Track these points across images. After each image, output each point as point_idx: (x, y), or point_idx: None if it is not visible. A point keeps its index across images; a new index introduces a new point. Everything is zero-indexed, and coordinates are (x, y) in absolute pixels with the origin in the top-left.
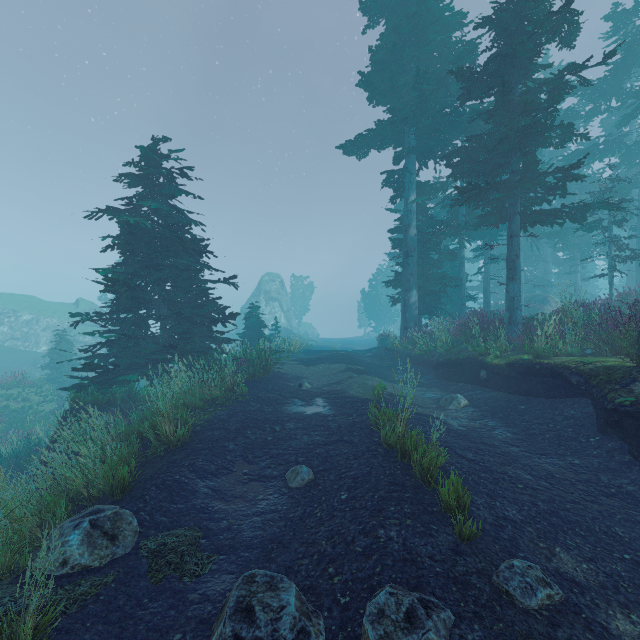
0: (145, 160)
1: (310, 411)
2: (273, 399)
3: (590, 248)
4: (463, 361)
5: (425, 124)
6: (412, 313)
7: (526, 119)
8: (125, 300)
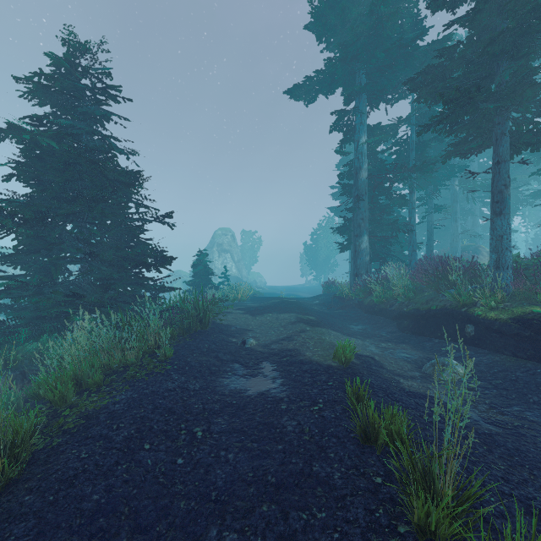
0: (59, 73)
1: (254, 388)
2: (206, 365)
3: (518, 202)
4: (437, 312)
5: (378, 59)
6: (363, 259)
7: None
8: (28, 239)
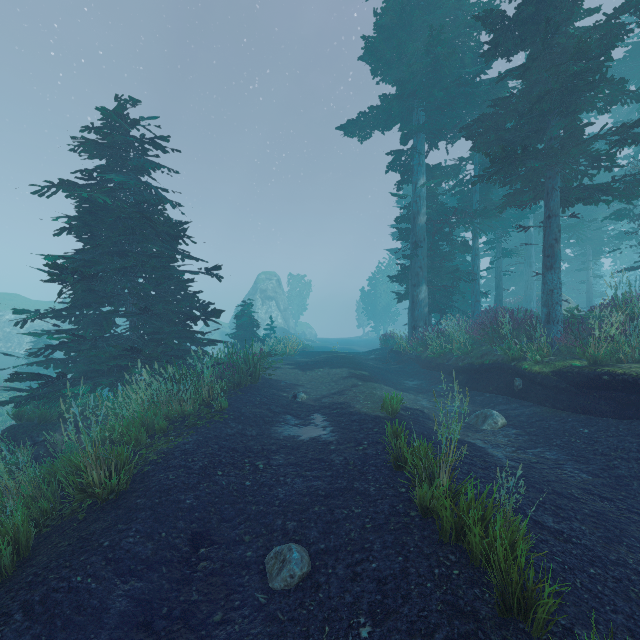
0: (109, 126)
1: (306, 434)
2: (260, 416)
3: (603, 243)
4: (489, 367)
5: (437, 97)
6: (421, 311)
7: (578, 64)
8: (82, 293)
